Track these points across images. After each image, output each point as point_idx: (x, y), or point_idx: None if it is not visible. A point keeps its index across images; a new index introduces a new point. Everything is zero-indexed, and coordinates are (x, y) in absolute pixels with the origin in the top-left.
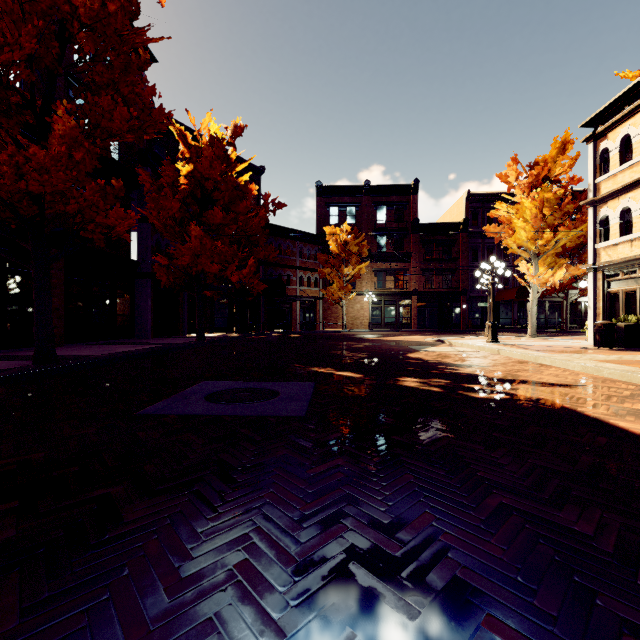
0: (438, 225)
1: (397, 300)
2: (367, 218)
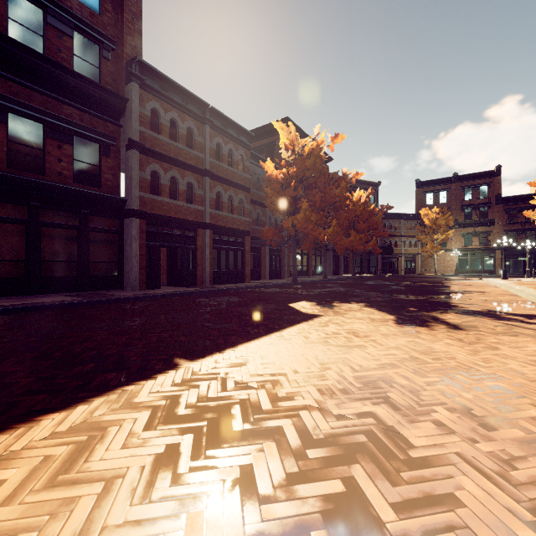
0: (520, 196)
1: (481, 254)
2: (455, 198)
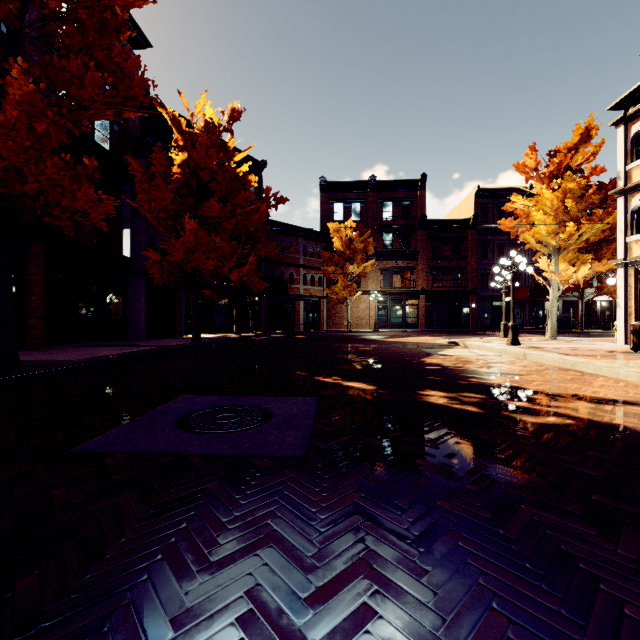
0: (446, 221)
1: (404, 299)
2: (372, 215)
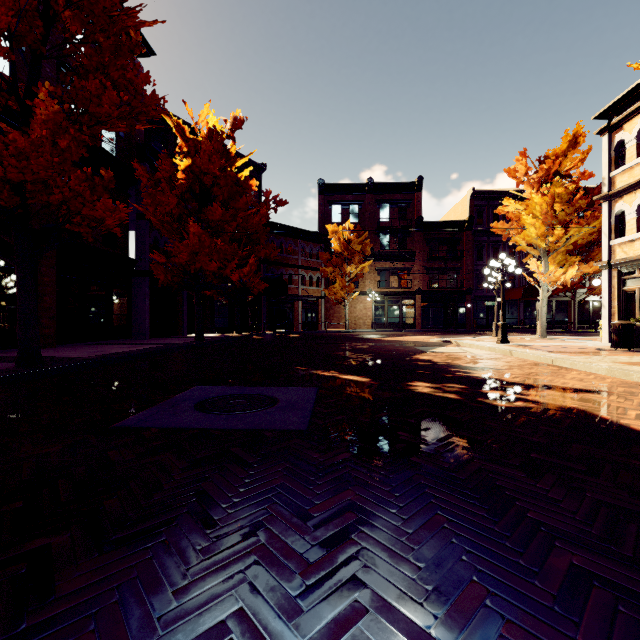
0: (442, 223)
1: (401, 300)
2: (370, 216)
